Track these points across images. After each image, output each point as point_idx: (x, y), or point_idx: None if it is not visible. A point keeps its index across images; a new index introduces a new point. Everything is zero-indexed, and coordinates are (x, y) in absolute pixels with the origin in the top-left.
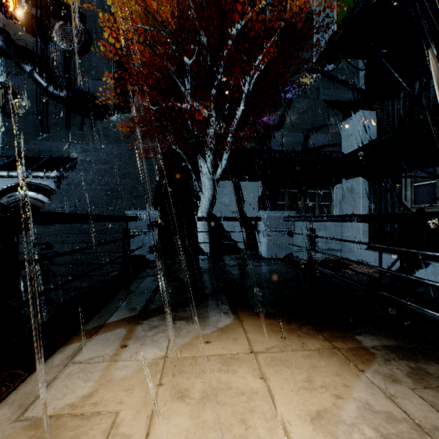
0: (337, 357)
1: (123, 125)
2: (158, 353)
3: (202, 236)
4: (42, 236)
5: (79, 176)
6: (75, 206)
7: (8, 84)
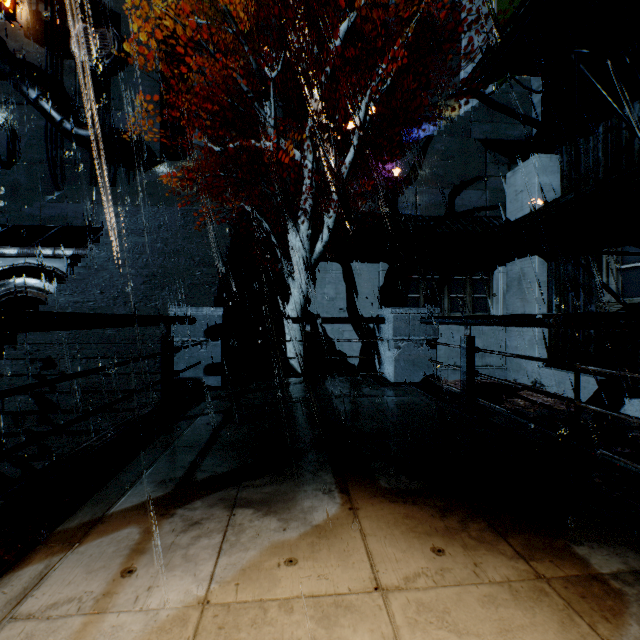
0: (550, 602)
1: (175, 178)
2: (192, 591)
3: (293, 347)
4: (40, 347)
5: (104, 254)
6: (96, 301)
7: (4, 117)
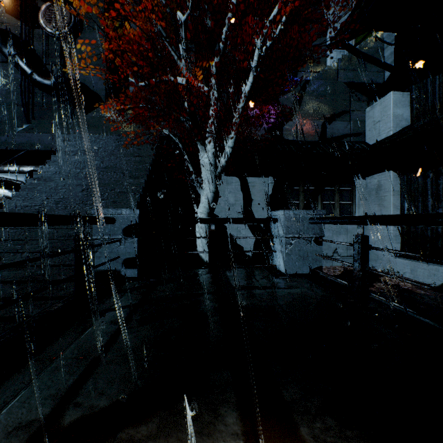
0: None
1: (114, 114)
2: None
3: (202, 242)
4: None
5: (53, 169)
6: (41, 205)
7: None
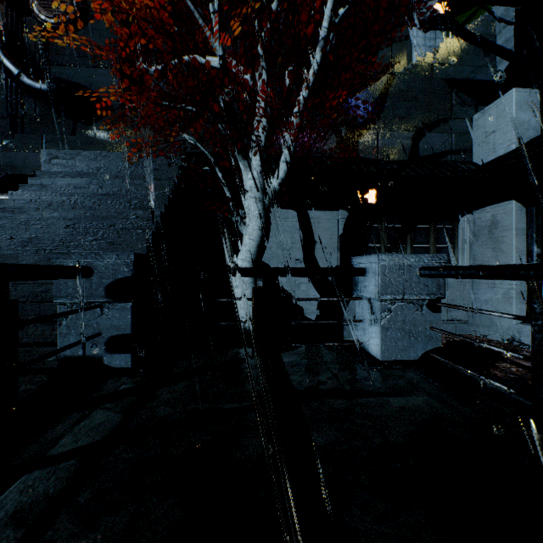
0: None
1: (127, 126)
2: None
3: (244, 303)
4: None
5: (28, 196)
6: (0, 248)
7: None
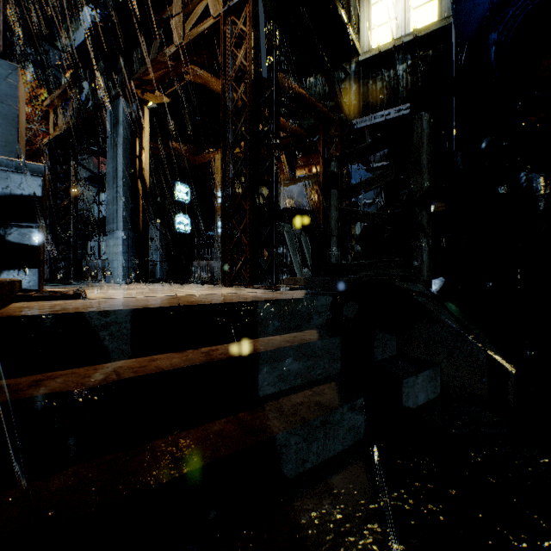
0: None
1: None
2: None
3: None
4: None
5: None
6: None
7: None
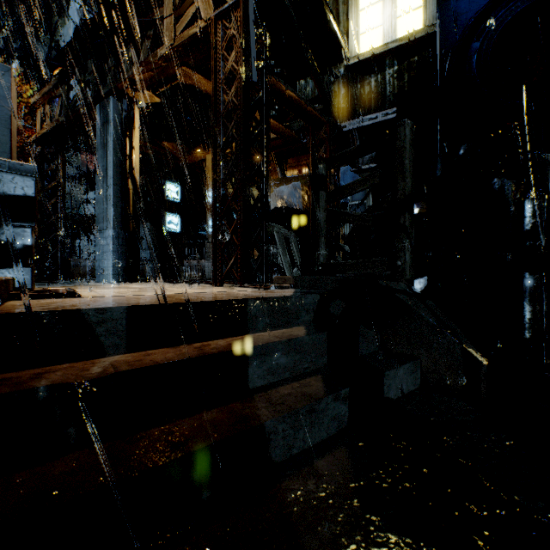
0: None
1: None
2: None
3: None
4: None
5: None
6: None
7: None
